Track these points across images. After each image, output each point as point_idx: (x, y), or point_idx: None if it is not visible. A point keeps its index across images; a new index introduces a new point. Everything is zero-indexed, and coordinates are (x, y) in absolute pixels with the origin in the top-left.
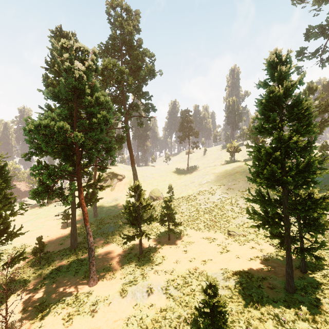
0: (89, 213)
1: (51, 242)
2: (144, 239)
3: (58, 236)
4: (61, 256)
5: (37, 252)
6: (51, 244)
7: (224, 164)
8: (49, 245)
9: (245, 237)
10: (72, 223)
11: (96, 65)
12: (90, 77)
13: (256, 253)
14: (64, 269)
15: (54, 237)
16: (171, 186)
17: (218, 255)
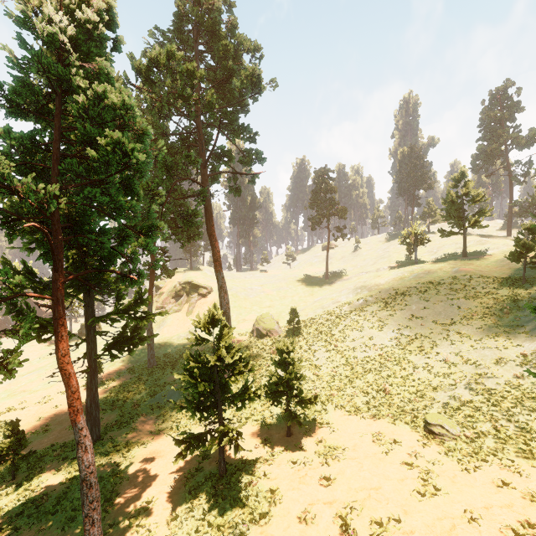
0: (143, 357)
1: (56, 422)
2: None
3: None
4: (61, 460)
5: (7, 454)
6: (55, 425)
7: (396, 267)
8: (51, 428)
9: (474, 443)
10: (89, 390)
11: (114, 32)
12: (94, 57)
13: (522, 507)
14: (50, 503)
15: (66, 408)
16: (295, 310)
17: (413, 503)
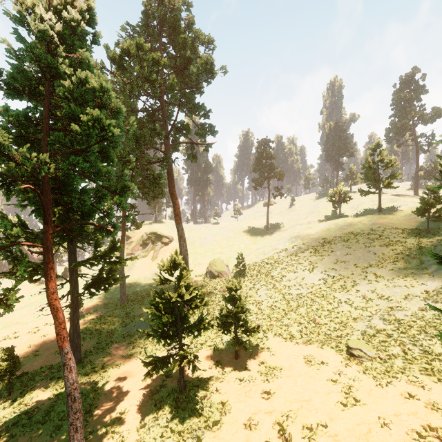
0: (116, 295)
1: (44, 348)
2: None
3: None
4: (49, 380)
5: (4, 375)
6: (44, 351)
7: (324, 220)
8: (40, 353)
9: (386, 364)
10: (72, 322)
11: (93, 28)
12: (77, 48)
13: (425, 415)
14: (40, 415)
15: (52, 337)
16: (241, 255)
17: (337, 412)
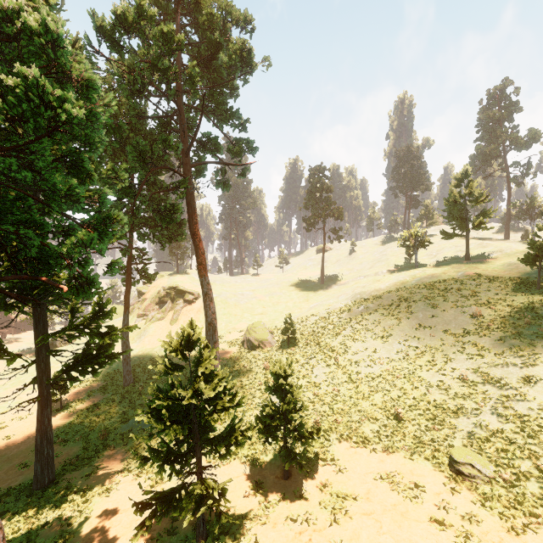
0: (119, 373)
1: (5, 458)
2: (219, 470)
3: (30, 438)
4: None
5: None
6: (3, 463)
7: (395, 271)
8: None
9: (515, 489)
10: (39, 423)
11: None
12: None
13: None
14: None
15: (20, 440)
16: (290, 318)
17: None
